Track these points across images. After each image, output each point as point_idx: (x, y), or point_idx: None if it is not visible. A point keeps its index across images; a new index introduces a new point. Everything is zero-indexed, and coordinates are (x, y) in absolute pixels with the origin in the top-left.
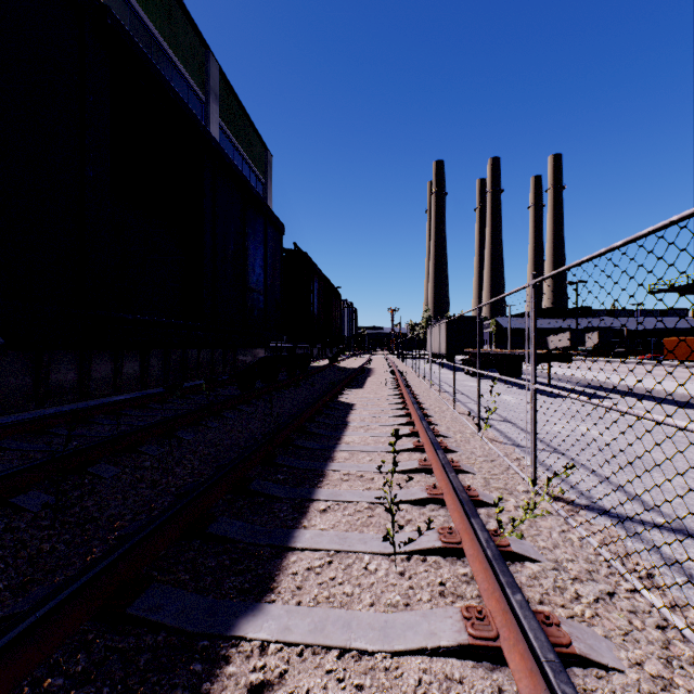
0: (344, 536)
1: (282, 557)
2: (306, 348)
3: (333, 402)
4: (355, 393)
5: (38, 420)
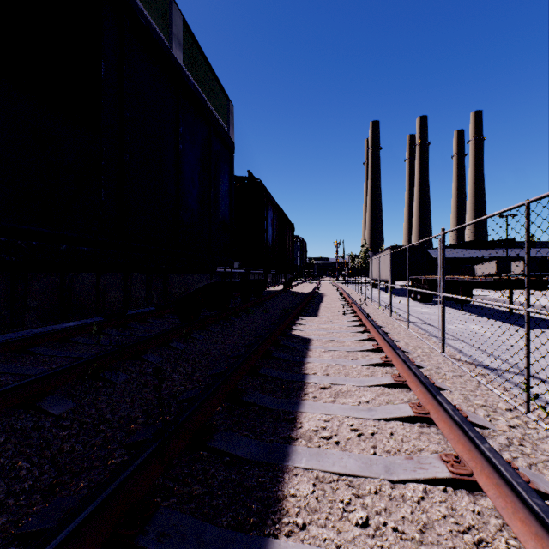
0: None
1: None
2: (260, 274)
3: (286, 337)
4: (310, 322)
5: None
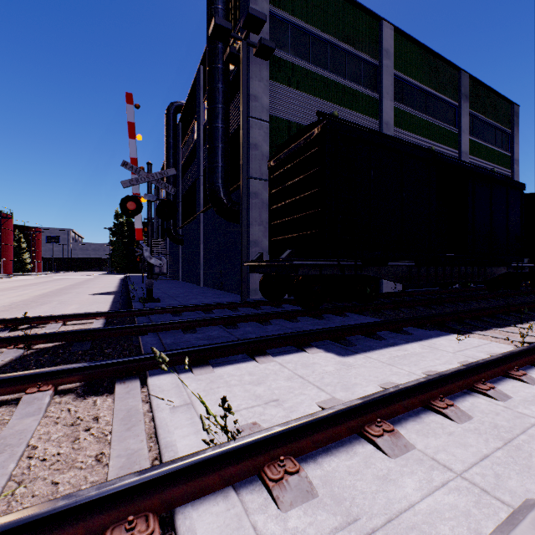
0: (534, 327)
1: (507, 326)
2: None
3: None
4: None
5: (396, 293)
